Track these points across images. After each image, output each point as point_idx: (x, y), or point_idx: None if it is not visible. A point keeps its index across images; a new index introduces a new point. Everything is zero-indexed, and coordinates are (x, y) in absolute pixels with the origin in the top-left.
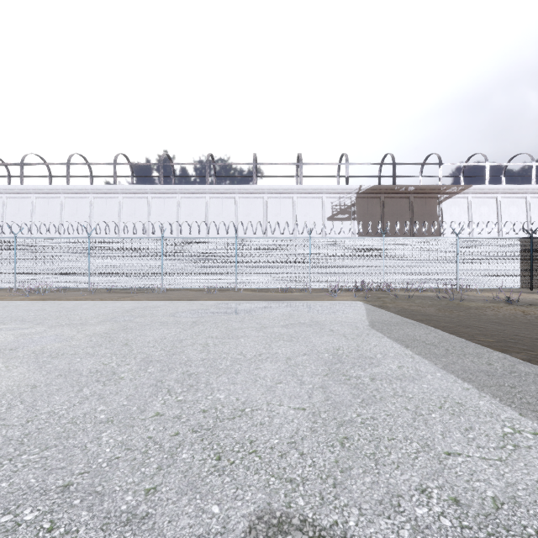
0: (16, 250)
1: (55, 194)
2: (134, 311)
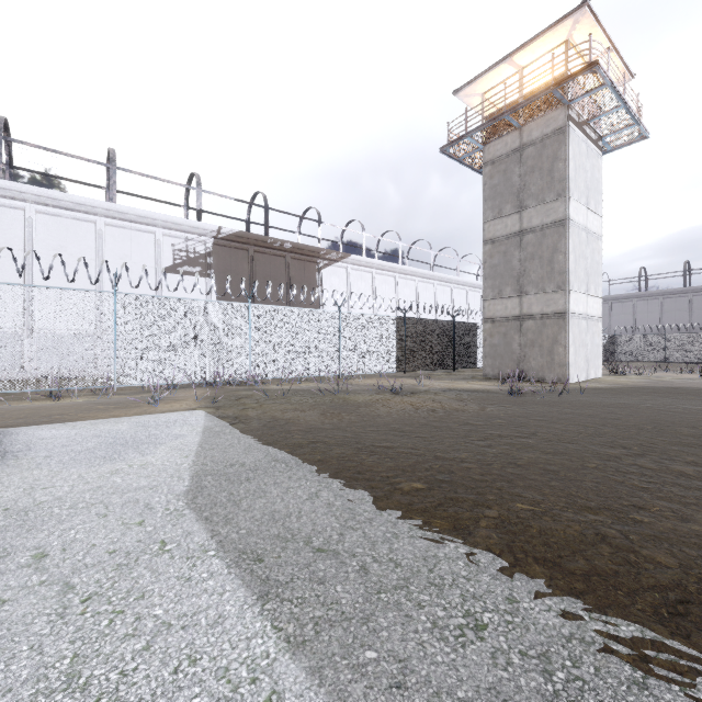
0: None
1: None
2: None
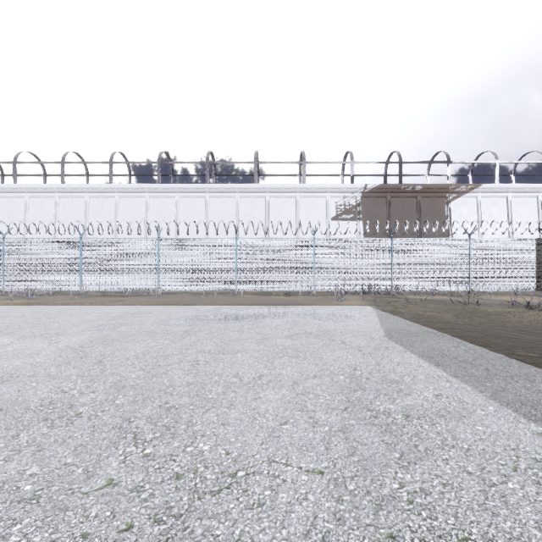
0: (4, 251)
1: (50, 193)
2: (121, 318)
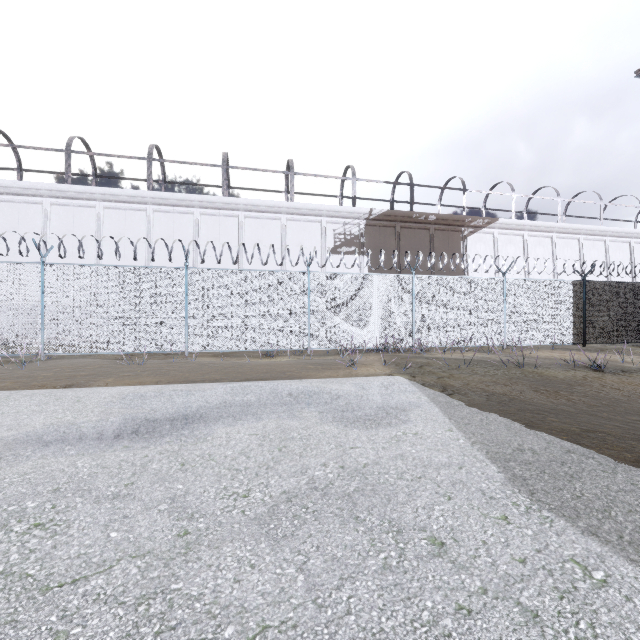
0: None
1: None
2: None
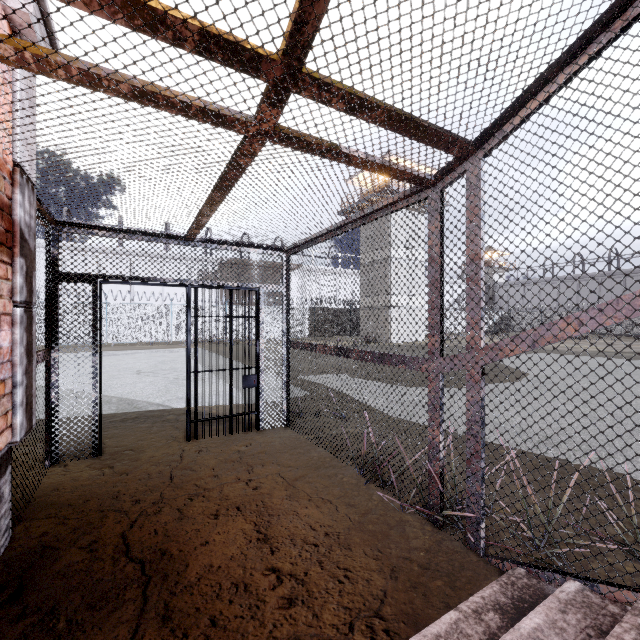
0: None
1: None
2: None
